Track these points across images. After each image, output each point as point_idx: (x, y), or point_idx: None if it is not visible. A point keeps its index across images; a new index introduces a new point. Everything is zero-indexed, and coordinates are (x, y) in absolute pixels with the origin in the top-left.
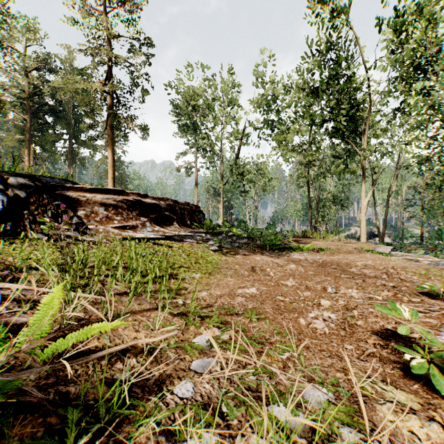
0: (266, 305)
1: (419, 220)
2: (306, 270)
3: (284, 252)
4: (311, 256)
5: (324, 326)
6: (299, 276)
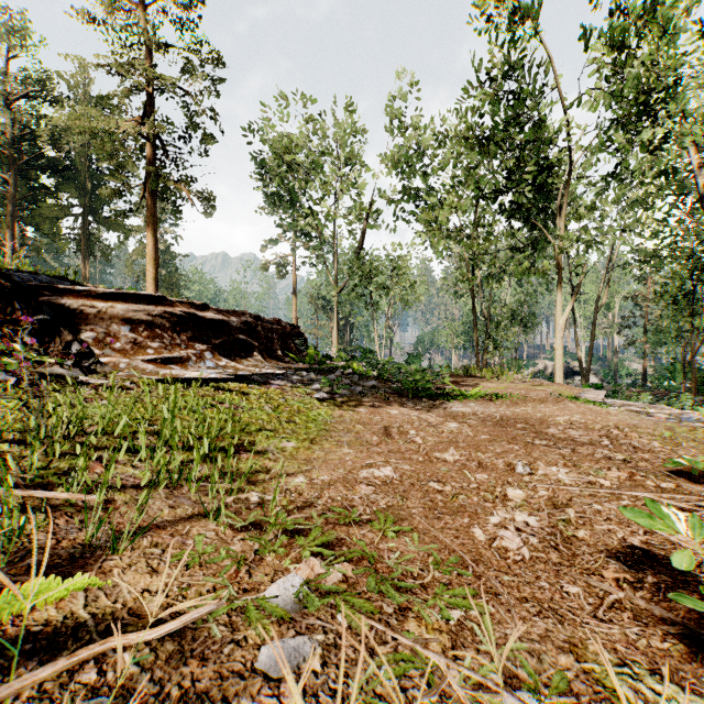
0: (410, 501)
1: (641, 350)
2: (477, 433)
3: (438, 401)
4: (481, 407)
5: (520, 544)
6: (465, 443)
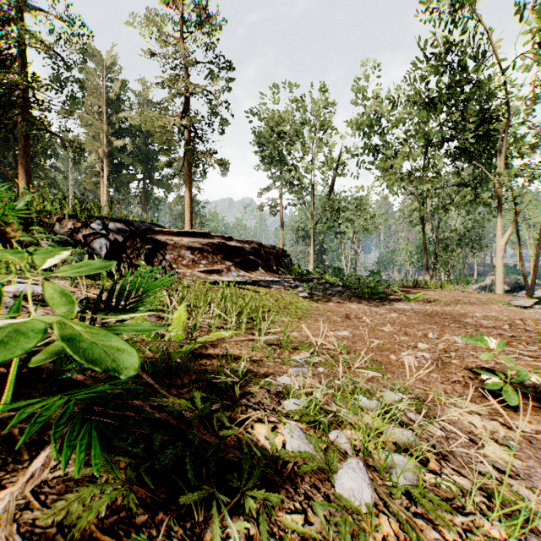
0: (357, 345)
1: None
2: (409, 319)
3: (386, 301)
4: (419, 306)
5: (414, 360)
6: (399, 324)
